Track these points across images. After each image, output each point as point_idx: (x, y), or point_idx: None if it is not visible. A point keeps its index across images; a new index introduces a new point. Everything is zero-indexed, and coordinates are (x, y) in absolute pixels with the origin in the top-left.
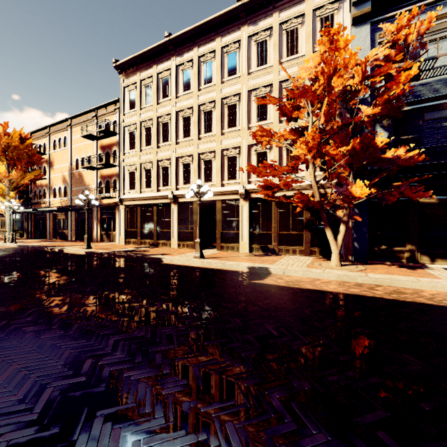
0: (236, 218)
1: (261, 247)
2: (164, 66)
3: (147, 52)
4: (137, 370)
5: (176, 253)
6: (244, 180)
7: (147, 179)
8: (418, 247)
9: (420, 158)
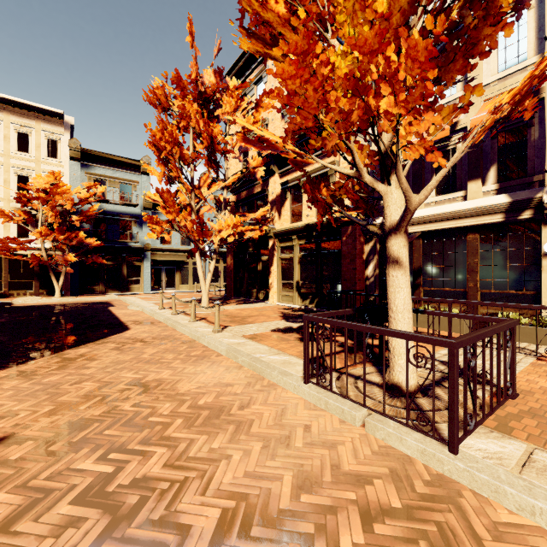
0: None
1: None
2: None
3: None
4: None
5: None
6: None
7: None
8: (105, 285)
9: (102, 244)
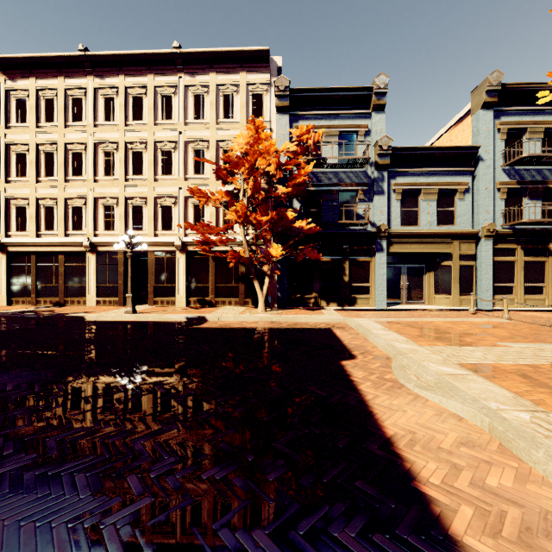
0: (172, 271)
1: (199, 300)
2: (76, 82)
3: (50, 57)
4: (118, 372)
5: (98, 311)
6: (181, 232)
7: (48, 219)
8: (320, 294)
9: (316, 229)
